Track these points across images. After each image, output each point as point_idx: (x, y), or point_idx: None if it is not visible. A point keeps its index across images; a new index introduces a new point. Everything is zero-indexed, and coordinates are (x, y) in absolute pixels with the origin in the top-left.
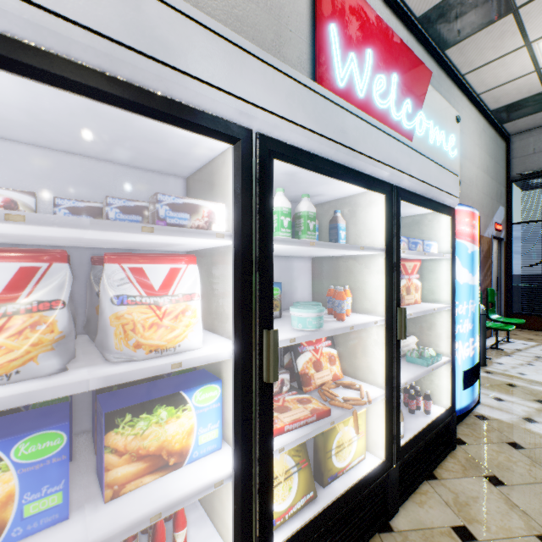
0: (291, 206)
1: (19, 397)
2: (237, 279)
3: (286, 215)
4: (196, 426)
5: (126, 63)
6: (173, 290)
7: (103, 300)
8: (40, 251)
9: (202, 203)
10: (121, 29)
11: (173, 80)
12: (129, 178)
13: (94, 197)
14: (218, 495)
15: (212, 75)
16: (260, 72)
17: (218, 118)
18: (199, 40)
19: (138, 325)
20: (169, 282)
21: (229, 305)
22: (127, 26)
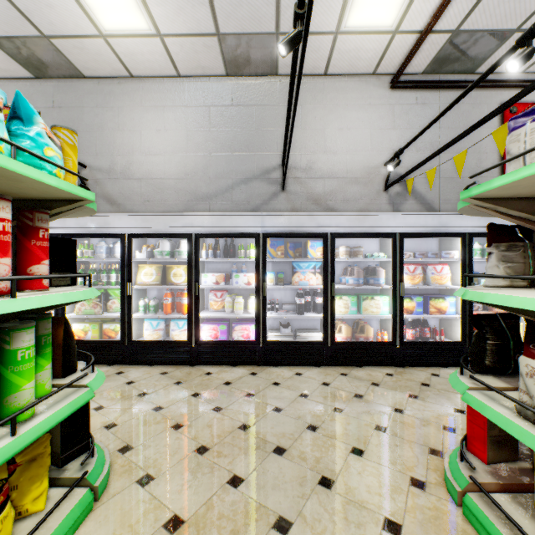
0: (485, 239)
1: (421, 287)
2: (461, 269)
3: (478, 250)
4: (448, 306)
5: (438, 230)
6: (442, 272)
7: (428, 273)
8: (416, 264)
9: (451, 252)
10: (437, 224)
11: (446, 229)
12: (421, 241)
13: (413, 248)
14: (453, 331)
15: (455, 224)
16: (468, 218)
17: (456, 233)
18: (452, 218)
19: (436, 279)
20: (441, 270)
21: (458, 277)
22: (438, 223)
